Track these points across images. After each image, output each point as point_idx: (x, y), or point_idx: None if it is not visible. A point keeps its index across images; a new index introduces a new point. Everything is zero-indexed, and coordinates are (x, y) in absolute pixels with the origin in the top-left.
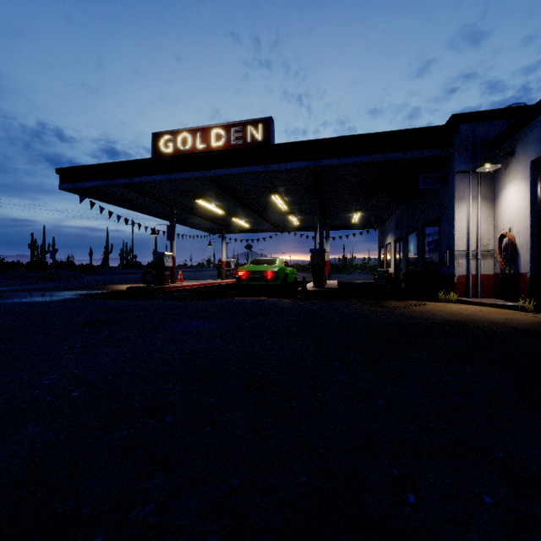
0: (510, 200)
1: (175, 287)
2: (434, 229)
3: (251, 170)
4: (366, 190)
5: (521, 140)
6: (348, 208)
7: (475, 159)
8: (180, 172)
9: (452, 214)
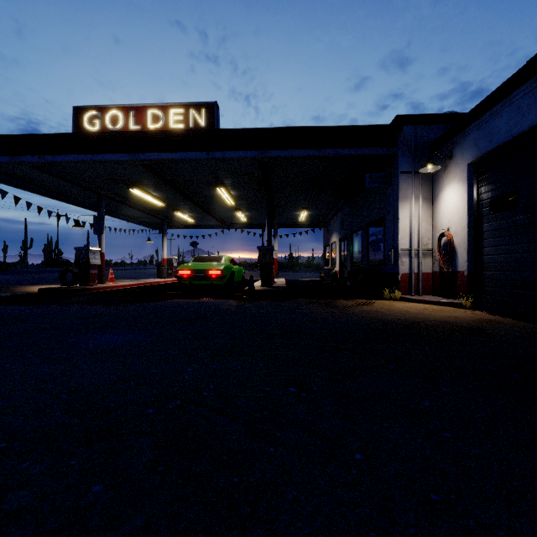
0: (449, 201)
1: (103, 288)
2: (378, 228)
3: (192, 156)
4: (314, 188)
5: (458, 144)
6: (296, 206)
7: (417, 160)
8: (106, 152)
9: (396, 213)
